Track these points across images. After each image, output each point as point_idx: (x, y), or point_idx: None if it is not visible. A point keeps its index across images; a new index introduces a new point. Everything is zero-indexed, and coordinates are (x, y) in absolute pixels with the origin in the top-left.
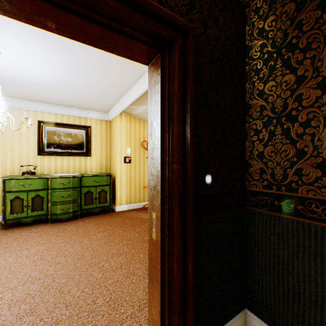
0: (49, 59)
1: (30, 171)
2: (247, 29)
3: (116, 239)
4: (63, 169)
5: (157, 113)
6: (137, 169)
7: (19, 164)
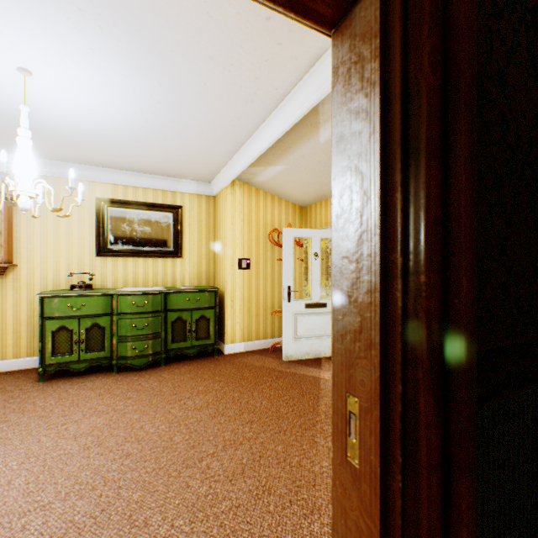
0: (112, 80)
1: (84, 284)
2: None
3: (229, 410)
4: (138, 279)
5: (364, 141)
6: (260, 280)
7: (66, 272)
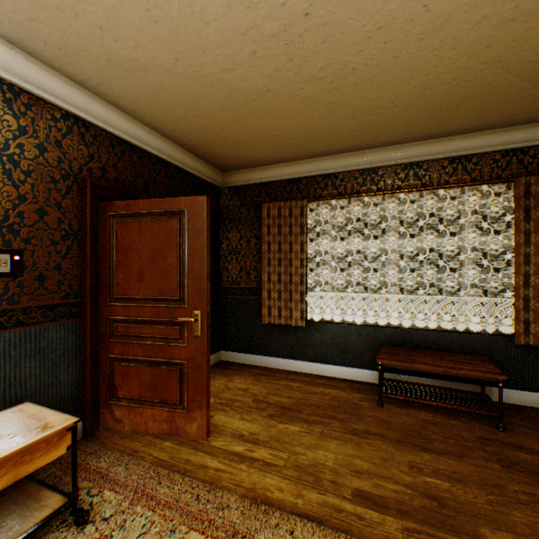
0: None
1: None
2: (222, 201)
3: None
4: None
5: None
6: None
7: None
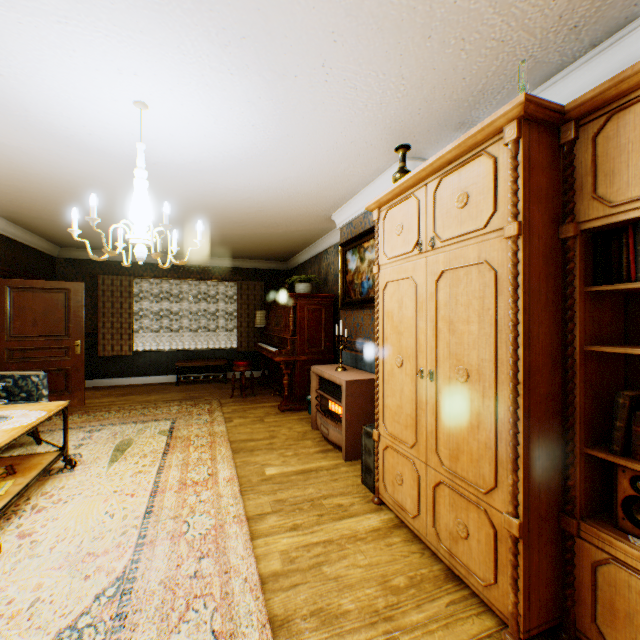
0: None
1: None
2: (58, 267)
3: None
4: None
5: None
6: None
7: None
